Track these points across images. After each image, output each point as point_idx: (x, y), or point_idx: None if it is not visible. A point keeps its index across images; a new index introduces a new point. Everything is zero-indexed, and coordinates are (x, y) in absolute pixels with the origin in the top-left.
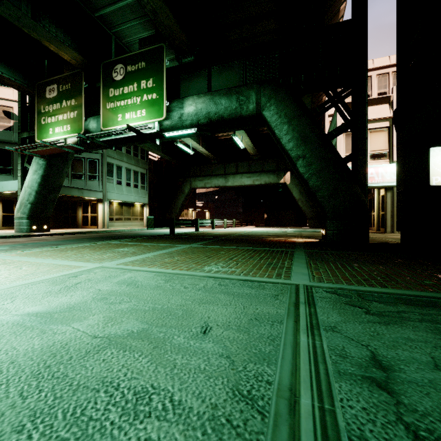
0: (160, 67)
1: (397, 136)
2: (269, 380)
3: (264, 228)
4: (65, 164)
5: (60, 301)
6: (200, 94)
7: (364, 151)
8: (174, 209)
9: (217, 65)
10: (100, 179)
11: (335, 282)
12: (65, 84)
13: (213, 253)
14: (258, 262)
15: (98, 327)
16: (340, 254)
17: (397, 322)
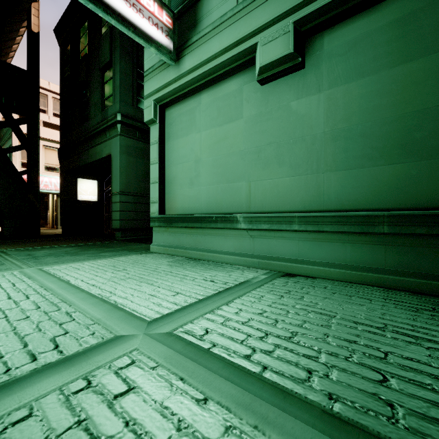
0: None
1: (60, 166)
2: None
3: None
4: None
5: None
6: None
7: (37, 170)
8: None
9: None
10: None
11: (16, 248)
12: None
13: None
14: None
15: None
16: (18, 241)
17: (39, 250)
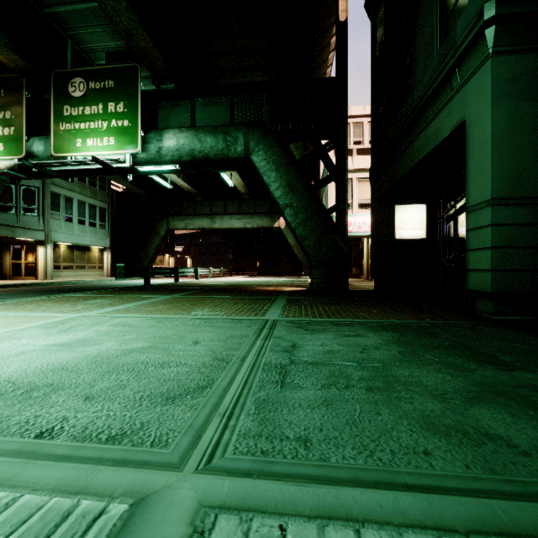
0: (133, 91)
1: (372, 192)
2: (233, 355)
3: (256, 278)
4: None
5: (68, 338)
6: (183, 128)
7: (344, 204)
8: (146, 254)
9: (202, 98)
10: (41, 214)
11: (297, 317)
12: None
13: (199, 302)
14: (241, 307)
15: (116, 347)
16: (316, 299)
17: (319, 333)
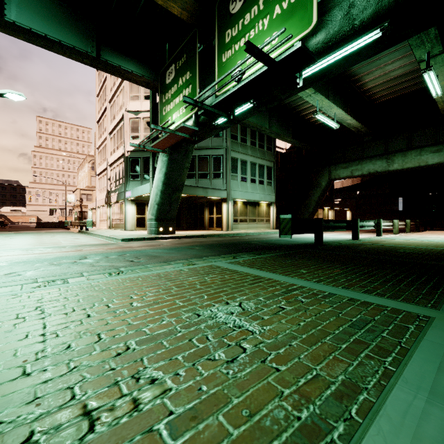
0: None
1: None
2: None
3: None
4: (185, 158)
5: None
6: None
7: None
8: (306, 207)
9: None
10: (224, 176)
11: None
12: (181, 58)
13: None
14: None
15: None
16: None
17: None
